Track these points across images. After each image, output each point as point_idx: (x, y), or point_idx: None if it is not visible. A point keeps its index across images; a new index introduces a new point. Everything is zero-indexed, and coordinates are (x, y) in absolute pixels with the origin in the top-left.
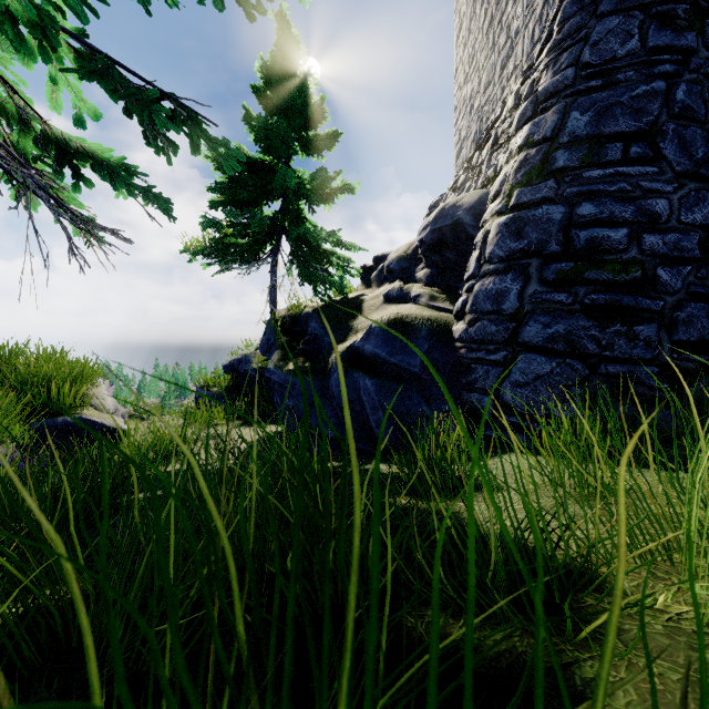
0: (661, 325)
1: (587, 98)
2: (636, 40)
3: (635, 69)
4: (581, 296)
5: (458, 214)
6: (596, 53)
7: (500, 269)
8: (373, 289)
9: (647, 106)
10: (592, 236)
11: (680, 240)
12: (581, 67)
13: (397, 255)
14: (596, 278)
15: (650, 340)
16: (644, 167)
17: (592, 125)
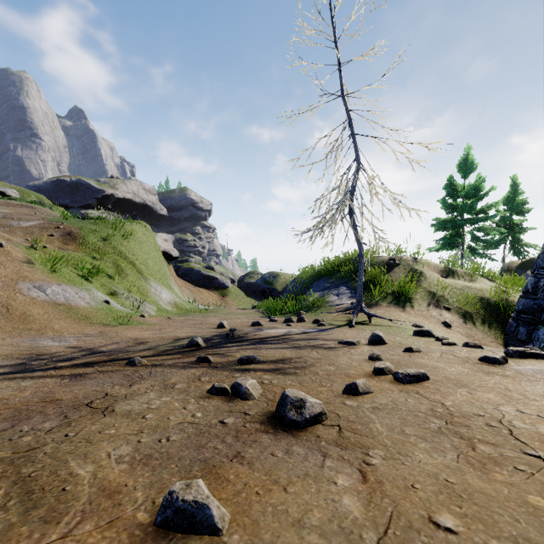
0: None
1: None
2: None
3: None
4: None
5: None
6: None
7: None
8: None
9: None
10: None
11: None
12: None
13: None
14: None
15: None
16: None
17: None
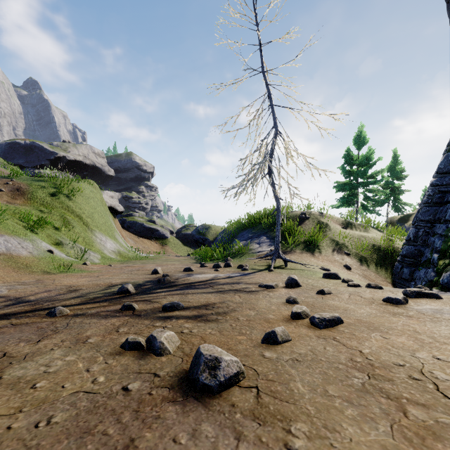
0: None
1: None
2: None
3: None
4: None
5: None
6: None
7: None
8: None
9: None
10: None
11: None
12: None
13: None
14: None
15: None
16: None
17: None
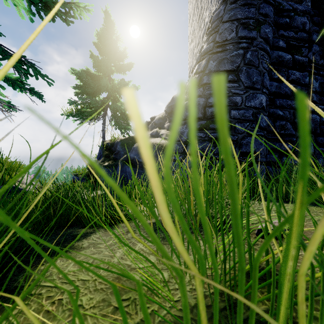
0: (236, 145)
1: (216, 55)
2: (234, 33)
3: (233, 45)
4: (208, 134)
5: (176, 100)
6: (220, 37)
7: (182, 123)
8: (149, 131)
9: (236, 60)
10: (213, 111)
11: (245, 113)
12: (215, 42)
13: (158, 117)
14: (213, 127)
15: (232, 151)
16: (233, 84)
17: (216, 66)
